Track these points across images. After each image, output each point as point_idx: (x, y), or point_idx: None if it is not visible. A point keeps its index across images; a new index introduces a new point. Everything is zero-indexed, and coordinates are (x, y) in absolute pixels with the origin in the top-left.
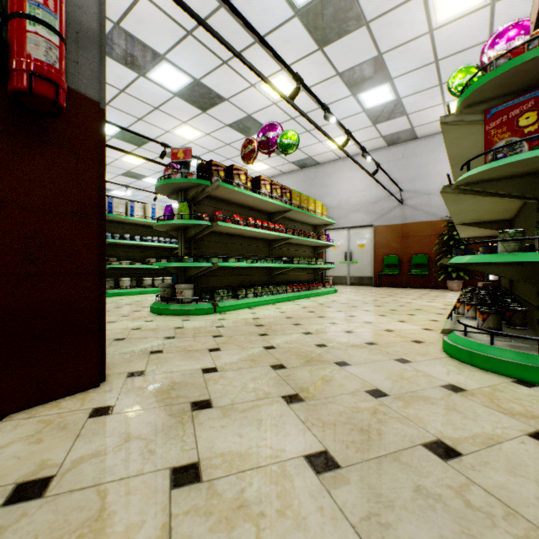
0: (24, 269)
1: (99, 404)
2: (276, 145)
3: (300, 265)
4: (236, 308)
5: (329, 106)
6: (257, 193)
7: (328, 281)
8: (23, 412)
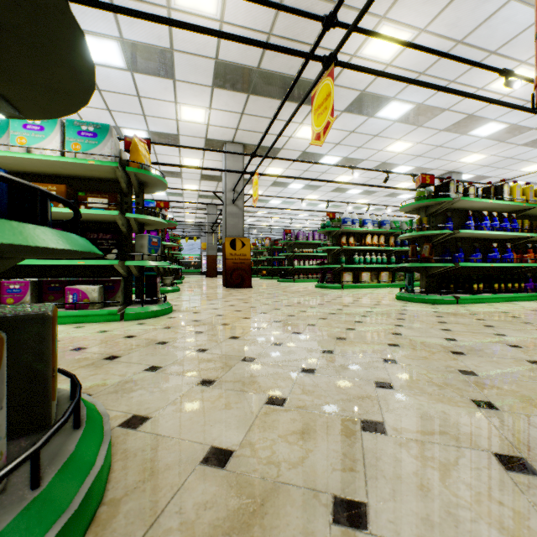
0: None
1: None
2: None
3: None
4: None
5: None
6: None
7: None
8: None
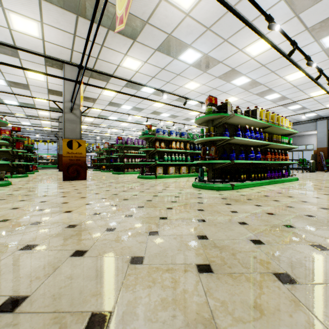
0: None
1: None
2: None
3: None
4: None
5: None
6: None
7: None
8: None
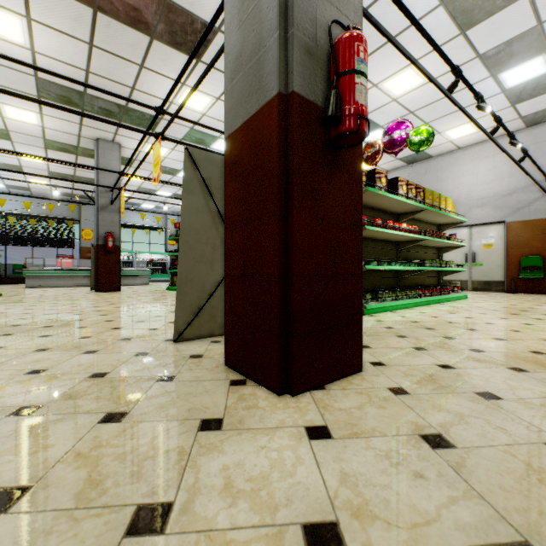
0: (330, 272)
1: (386, 385)
2: (405, 143)
3: (433, 268)
4: (379, 311)
5: (458, 93)
6: (395, 195)
7: (457, 286)
8: (331, 384)
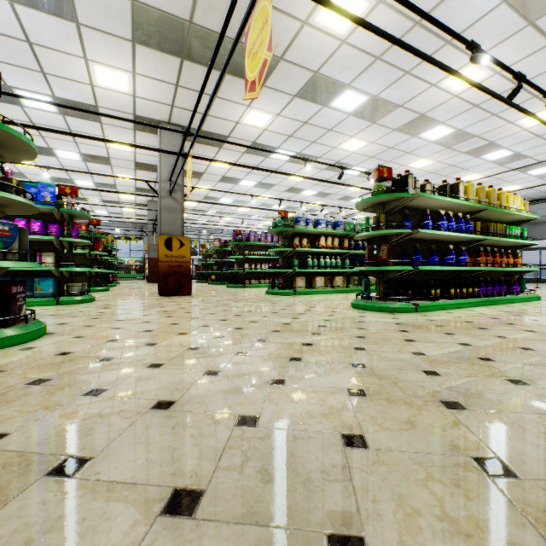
0: None
1: None
2: None
3: None
4: None
5: None
6: None
7: None
8: None
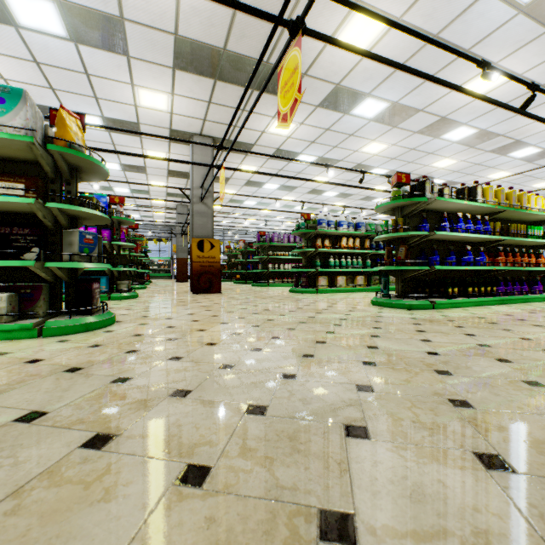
0: None
1: None
2: None
3: None
4: None
5: None
6: None
7: None
8: None
